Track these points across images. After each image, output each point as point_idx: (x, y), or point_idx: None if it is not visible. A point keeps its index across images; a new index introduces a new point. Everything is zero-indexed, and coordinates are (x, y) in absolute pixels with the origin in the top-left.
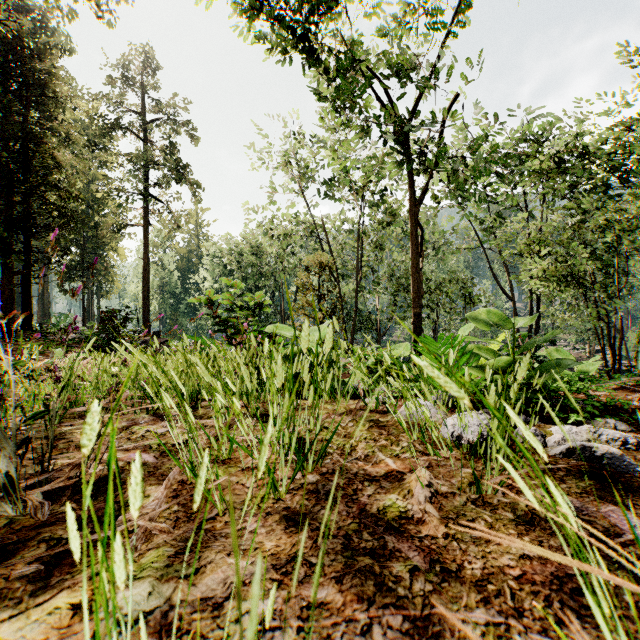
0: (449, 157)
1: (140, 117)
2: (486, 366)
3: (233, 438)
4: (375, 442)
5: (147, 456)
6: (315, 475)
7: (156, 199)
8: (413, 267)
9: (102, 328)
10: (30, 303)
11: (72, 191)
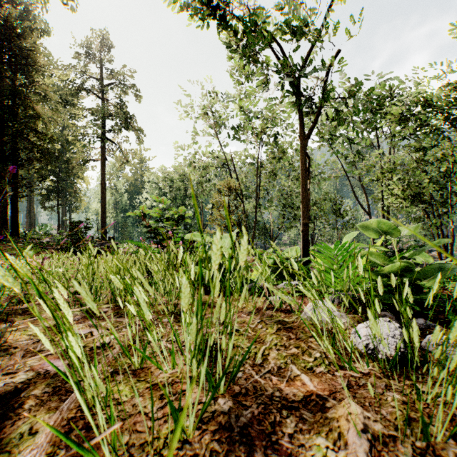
0: (333, 98)
1: (99, 81)
2: (391, 274)
3: (146, 346)
4: (285, 349)
5: (60, 364)
6: (227, 400)
7: (111, 141)
8: (302, 187)
9: (68, 234)
10: (17, 216)
11: (47, 134)
